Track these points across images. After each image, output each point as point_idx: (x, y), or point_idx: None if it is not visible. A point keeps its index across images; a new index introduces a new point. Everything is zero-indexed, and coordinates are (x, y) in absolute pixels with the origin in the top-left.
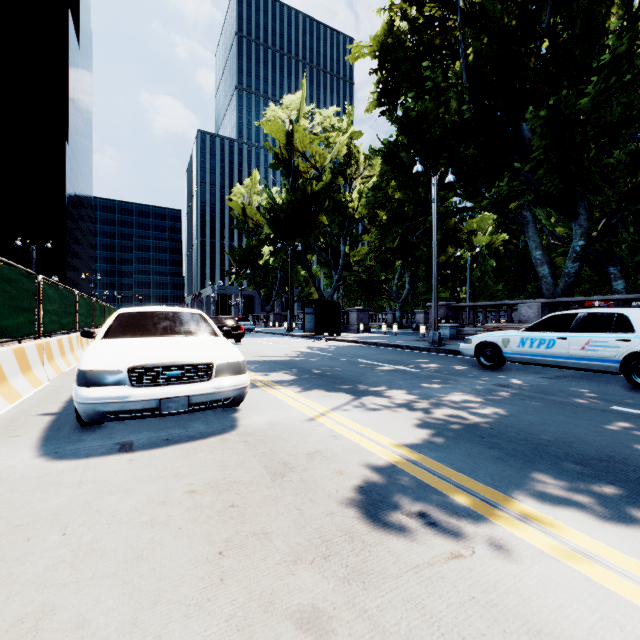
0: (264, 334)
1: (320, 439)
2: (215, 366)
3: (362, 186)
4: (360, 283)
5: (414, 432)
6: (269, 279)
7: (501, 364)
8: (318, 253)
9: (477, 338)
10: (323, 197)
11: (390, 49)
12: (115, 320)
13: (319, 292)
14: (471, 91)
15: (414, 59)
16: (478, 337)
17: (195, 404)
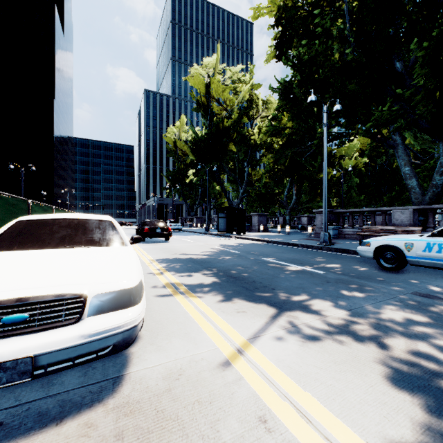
0: (188, 233)
1: (241, 431)
2: (89, 299)
3: (261, 123)
4: (259, 195)
5: (385, 409)
6: (193, 192)
7: (403, 267)
8: (228, 173)
9: (376, 241)
10: (232, 132)
11: (286, 8)
12: (8, 229)
13: (229, 201)
14: (356, 33)
15: (305, 15)
16: (377, 240)
17: (49, 364)
